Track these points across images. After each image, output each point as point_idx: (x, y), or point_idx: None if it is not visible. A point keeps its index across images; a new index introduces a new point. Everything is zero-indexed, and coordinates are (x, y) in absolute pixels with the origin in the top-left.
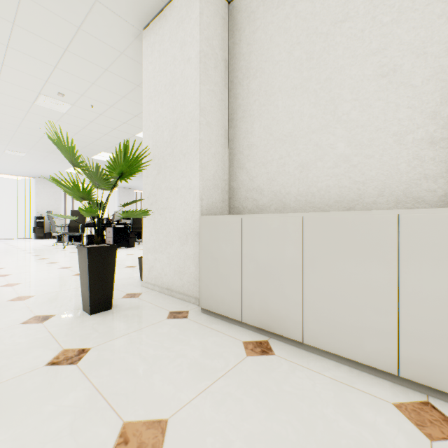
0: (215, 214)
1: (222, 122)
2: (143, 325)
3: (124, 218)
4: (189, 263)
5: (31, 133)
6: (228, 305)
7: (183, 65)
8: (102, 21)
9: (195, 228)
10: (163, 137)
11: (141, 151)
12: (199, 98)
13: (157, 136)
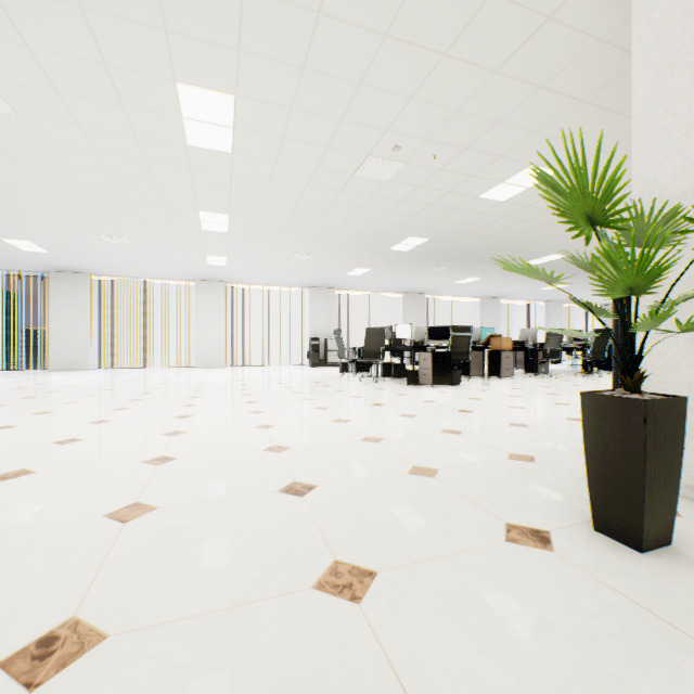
0: None
1: None
2: None
3: (429, 338)
4: None
5: (330, 224)
6: None
7: None
8: None
9: None
10: None
11: None
12: None
13: None
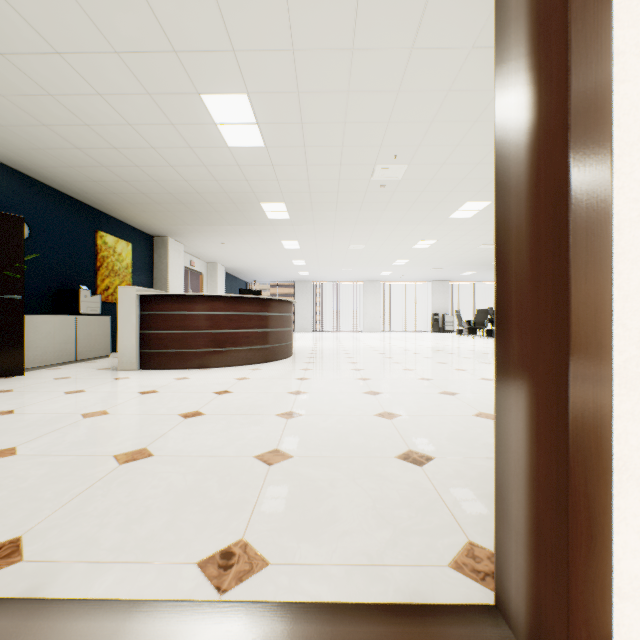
0: None
1: None
2: None
3: None
4: None
5: (458, 259)
6: None
7: None
8: None
9: None
10: None
11: None
12: None
13: None
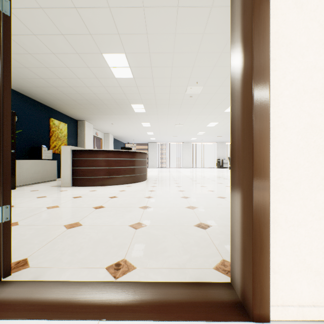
0: None
1: None
2: None
3: None
4: None
5: (229, 131)
6: None
7: None
8: None
9: None
10: None
11: None
12: None
13: None
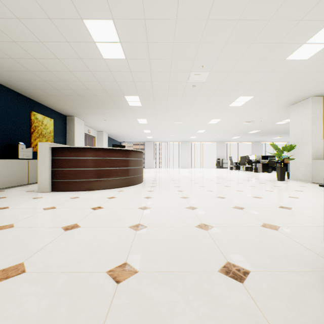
0: (317, 159)
1: (320, 133)
2: (295, 183)
3: (261, 159)
4: (307, 172)
5: (231, 130)
6: (320, 180)
7: (305, 119)
8: (276, 108)
9: (310, 163)
10: (297, 138)
11: (293, 145)
12: (311, 129)
13: (295, 137)
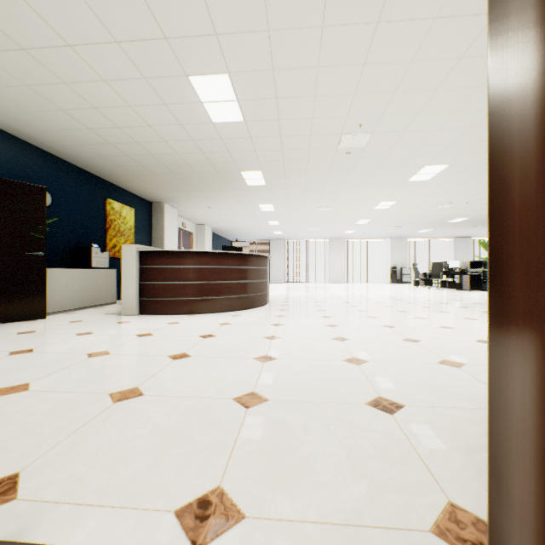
0: None
1: None
2: None
3: (470, 268)
4: None
5: (415, 218)
6: None
7: None
8: None
9: None
10: None
11: None
12: None
13: None
